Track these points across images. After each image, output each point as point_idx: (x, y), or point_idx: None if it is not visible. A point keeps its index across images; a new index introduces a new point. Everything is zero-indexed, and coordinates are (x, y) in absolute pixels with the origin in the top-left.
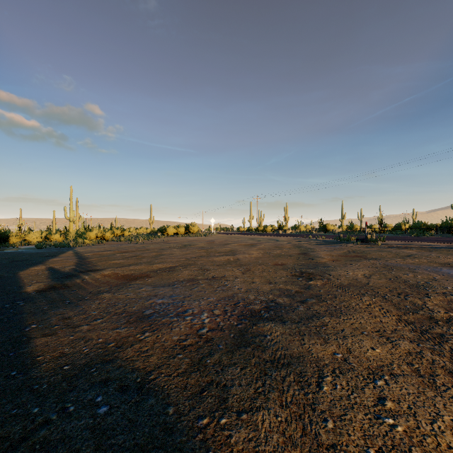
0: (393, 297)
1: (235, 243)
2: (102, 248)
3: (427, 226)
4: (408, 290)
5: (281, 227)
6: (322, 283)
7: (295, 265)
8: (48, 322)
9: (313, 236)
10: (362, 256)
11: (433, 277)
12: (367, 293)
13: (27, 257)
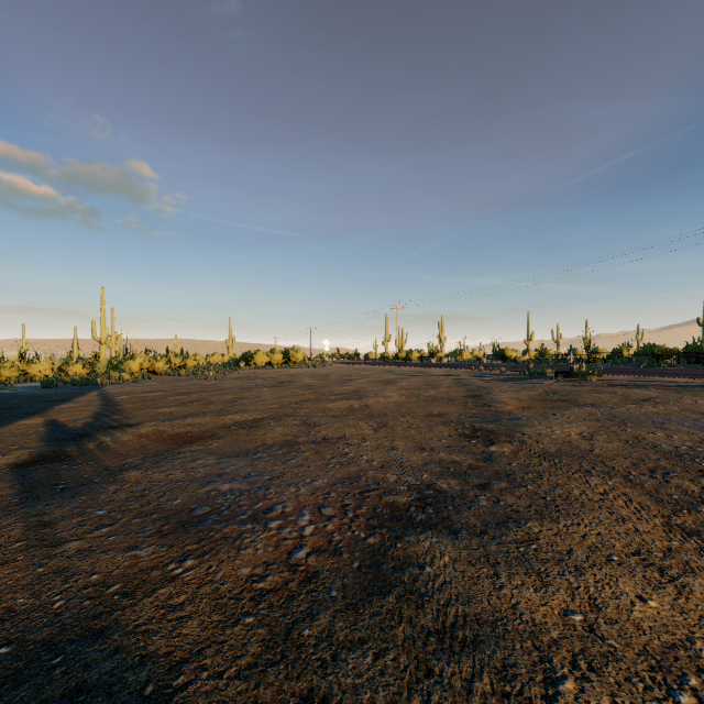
0: (643, 478)
1: (362, 378)
2: (148, 386)
3: (663, 351)
4: (664, 463)
5: (434, 353)
6: (512, 449)
7: (462, 415)
8: (7, 533)
9: (485, 368)
10: (569, 400)
11: (699, 437)
12: (595, 469)
13: (20, 402)
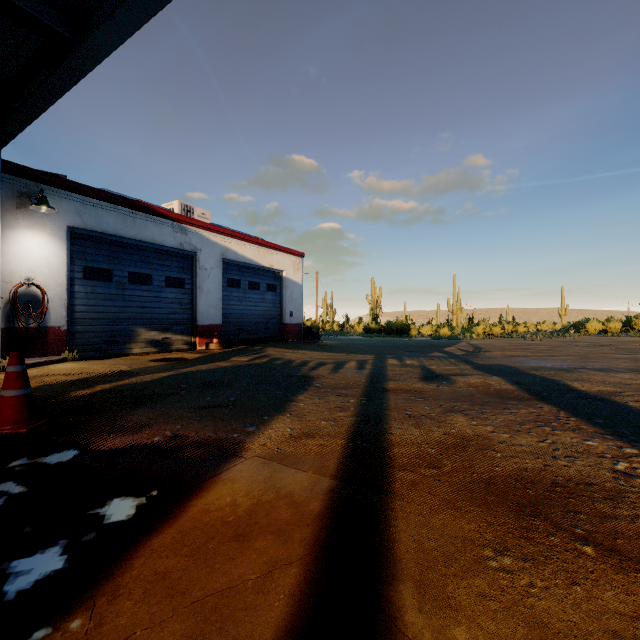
0: None
1: None
2: (491, 342)
3: None
4: None
5: None
6: None
7: None
8: (476, 359)
9: None
10: None
11: None
12: None
13: (436, 343)
